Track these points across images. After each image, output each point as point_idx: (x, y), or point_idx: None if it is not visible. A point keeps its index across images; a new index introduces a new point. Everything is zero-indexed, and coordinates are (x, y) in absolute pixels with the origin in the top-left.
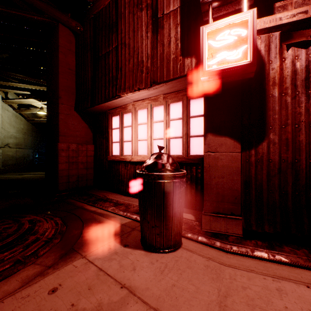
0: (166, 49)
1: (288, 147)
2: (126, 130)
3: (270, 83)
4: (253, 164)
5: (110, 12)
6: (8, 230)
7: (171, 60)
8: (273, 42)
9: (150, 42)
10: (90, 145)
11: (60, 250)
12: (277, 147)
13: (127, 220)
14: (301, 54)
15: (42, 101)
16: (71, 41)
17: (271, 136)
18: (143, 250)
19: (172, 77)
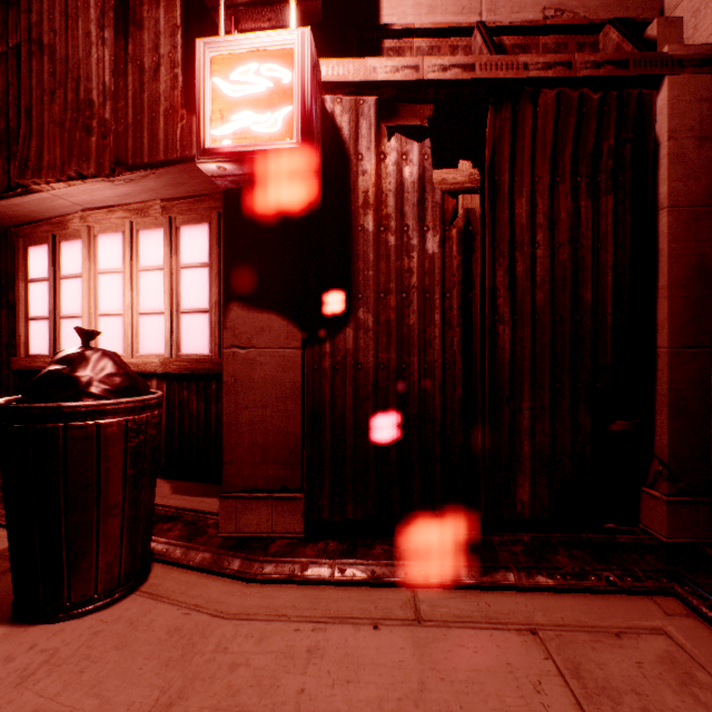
0: (149, 82)
1: (391, 338)
2: (67, 287)
3: (360, 202)
4: (329, 374)
5: None
6: None
7: (162, 115)
8: (366, 116)
9: (111, 56)
10: None
11: None
12: (372, 338)
13: None
14: (412, 152)
15: None
16: None
17: (362, 315)
18: (5, 624)
19: (163, 157)
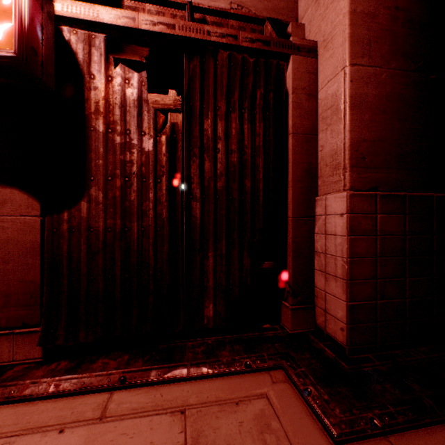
0: None
1: (117, 209)
2: None
3: (93, 109)
4: (67, 236)
5: None
6: None
7: None
8: (97, 48)
9: None
10: None
11: None
12: (102, 209)
13: None
14: (133, 78)
15: None
16: None
17: (94, 192)
18: None
19: None
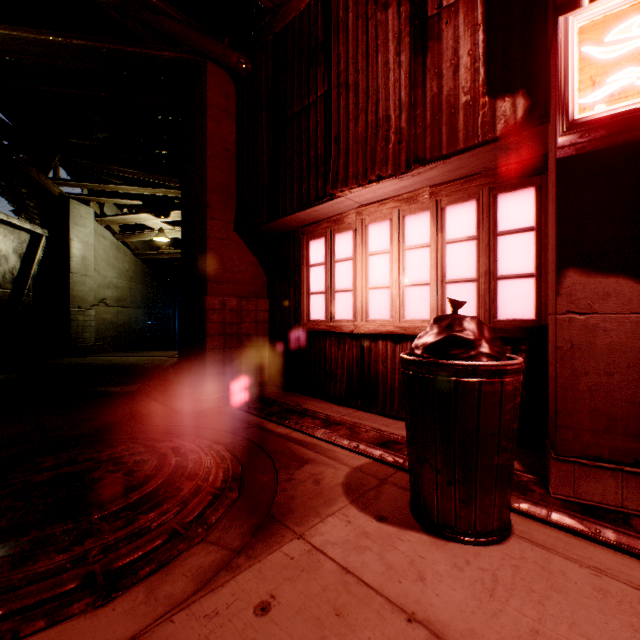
0: (447, 84)
1: None
2: (340, 268)
3: None
4: None
5: (311, 23)
6: (143, 466)
7: (461, 109)
8: None
9: (406, 74)
10: (262, 299)
11: (246, 516)
12: None
13: (362, 460)
14: None
15: (162, 218)
16: (228, 94)
17: None
18: (423, 533)
19: (462, 146)
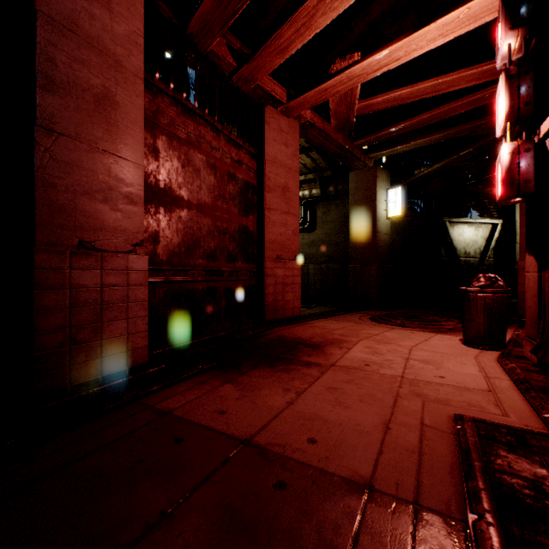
0: None
1: None
2: None
3: None
4: (547, 286)
5: None
6: (430, 318)
7: None
8: None
9: None
10: None
11: (436, 331)
12: None
13: None
14: None
15: None
16: None
17: None
18: (461, 342)
19: None
